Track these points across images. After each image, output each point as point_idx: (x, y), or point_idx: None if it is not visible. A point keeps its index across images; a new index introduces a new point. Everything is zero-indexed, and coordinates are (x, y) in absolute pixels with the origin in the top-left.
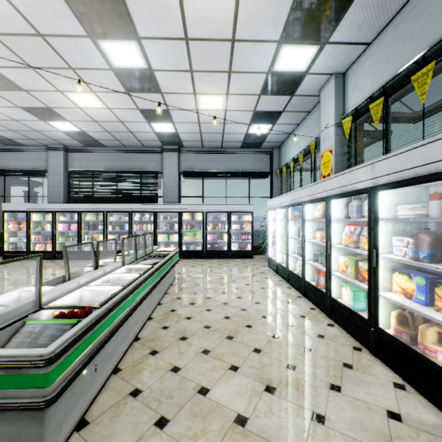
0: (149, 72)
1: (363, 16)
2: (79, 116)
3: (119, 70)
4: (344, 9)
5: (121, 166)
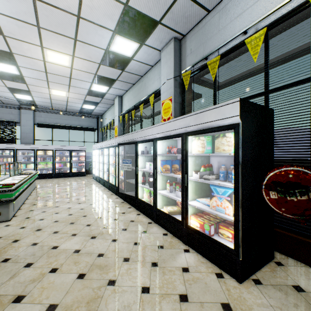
0: (20, 76)
1: (121, 84)
2: None
3: None
4: (114, 81)
5: None
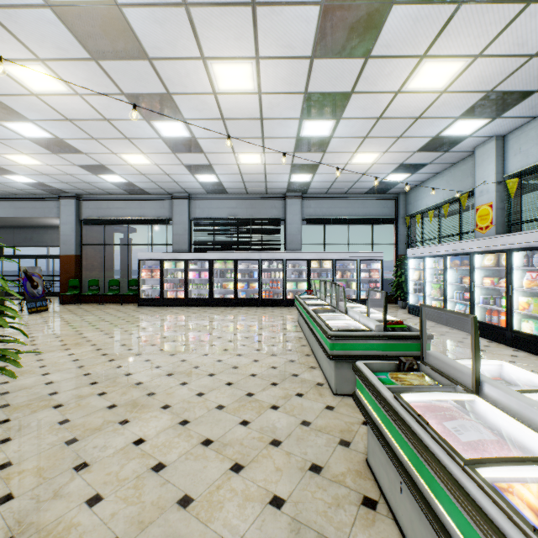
0: (327, 138)
1: (537, 102)
2: (230, 170)
3: (303, 138)
4: (524, 98)
5: (243, 214)
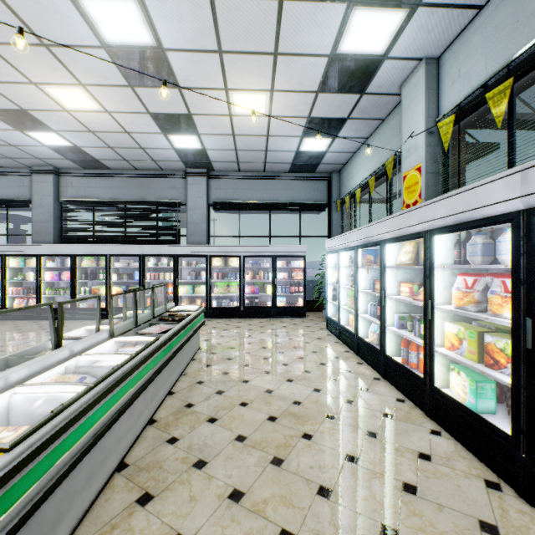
0: (159, 52)
1: None
2: (68, 123)
3: (115, 48)
4: None
5: (132, 195)
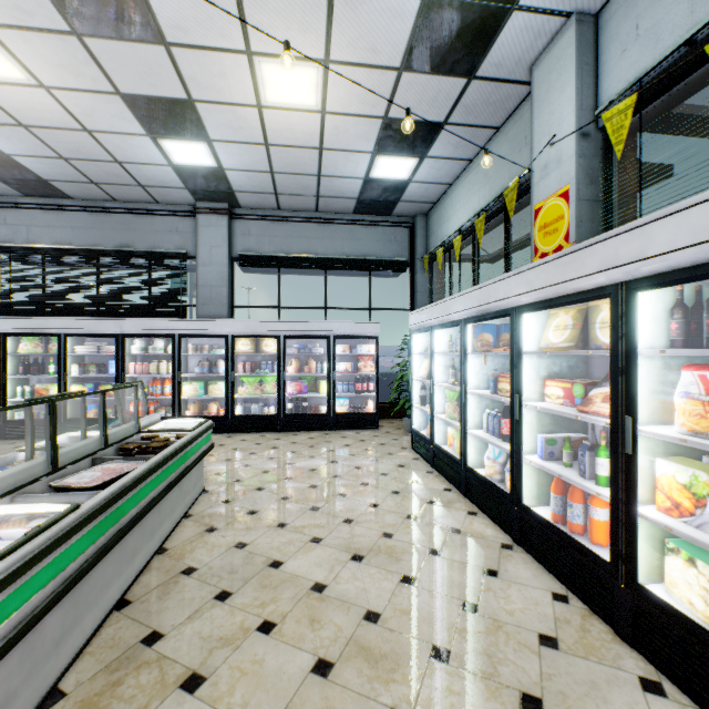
0: None
1: None
2: None
3: None
4: None
5: (107, 241)
